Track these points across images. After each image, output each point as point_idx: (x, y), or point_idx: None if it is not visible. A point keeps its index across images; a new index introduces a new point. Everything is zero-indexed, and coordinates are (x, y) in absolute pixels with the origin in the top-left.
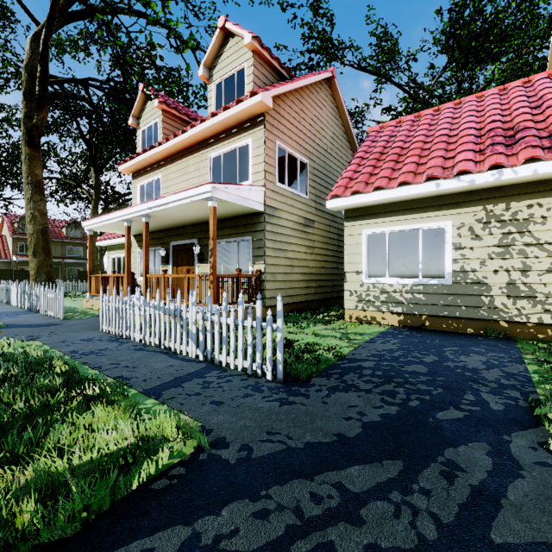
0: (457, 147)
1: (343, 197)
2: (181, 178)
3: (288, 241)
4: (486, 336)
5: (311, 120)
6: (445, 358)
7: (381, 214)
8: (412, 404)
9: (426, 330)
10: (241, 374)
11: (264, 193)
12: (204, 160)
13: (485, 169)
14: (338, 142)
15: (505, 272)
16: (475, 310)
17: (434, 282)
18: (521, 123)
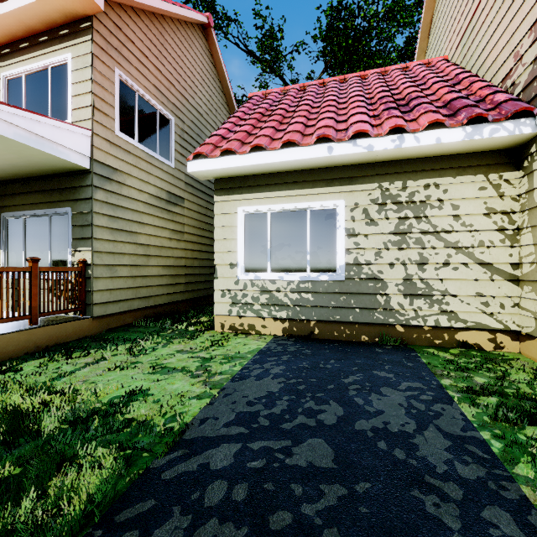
0: (349, 112)
1: (211, 157)
2: None
3: (140, 219)
4: (383, 346)
5: (179, 66)
6: (352, 407)
7: (262, 187)
8: None
9: (316, 341)
10: None
11: (91, 141)
12: None
13: (385, 132)
14: (217, 110)
15: (402, 266)
16: (370, 312)
17: (324, 278)
18: (412, 93)
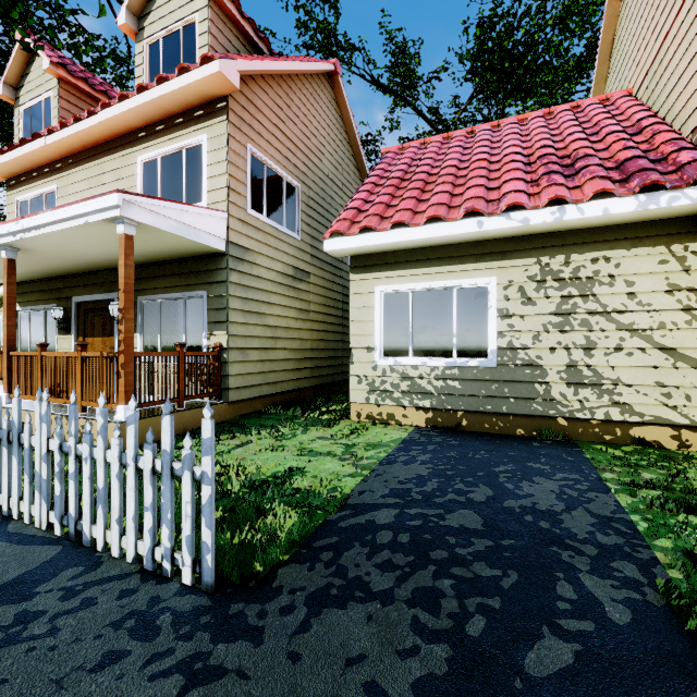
0: (502, 176)
1: (348, 235)
2: (91, 193)
3: (268, 300)
4: (541, 440)
5: (305, 126)
6: (502, 490)
7: (402, 264)
8: (474, 629)
9: (464, 433)
10: (129, 574)
11: (227, 223)
12: (130, 165)
13: (542, 204)
14: (344, 167)
15: (565, 351)
16: (527, 402)
17: (473, 364)
18: (580, 150)
